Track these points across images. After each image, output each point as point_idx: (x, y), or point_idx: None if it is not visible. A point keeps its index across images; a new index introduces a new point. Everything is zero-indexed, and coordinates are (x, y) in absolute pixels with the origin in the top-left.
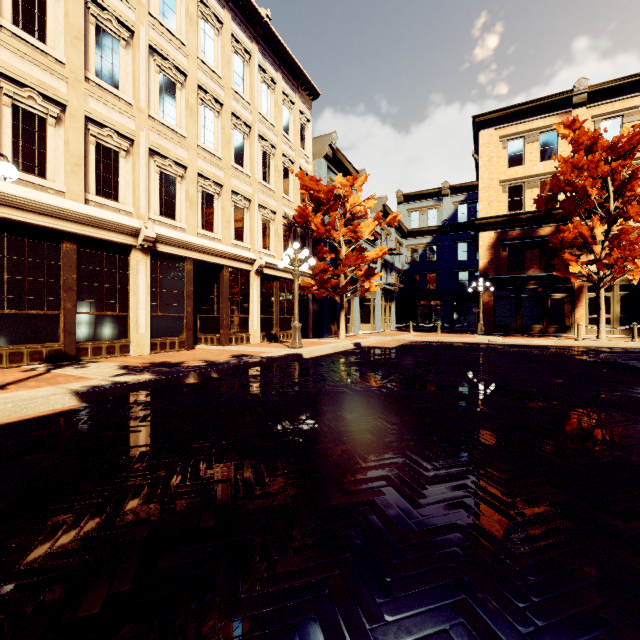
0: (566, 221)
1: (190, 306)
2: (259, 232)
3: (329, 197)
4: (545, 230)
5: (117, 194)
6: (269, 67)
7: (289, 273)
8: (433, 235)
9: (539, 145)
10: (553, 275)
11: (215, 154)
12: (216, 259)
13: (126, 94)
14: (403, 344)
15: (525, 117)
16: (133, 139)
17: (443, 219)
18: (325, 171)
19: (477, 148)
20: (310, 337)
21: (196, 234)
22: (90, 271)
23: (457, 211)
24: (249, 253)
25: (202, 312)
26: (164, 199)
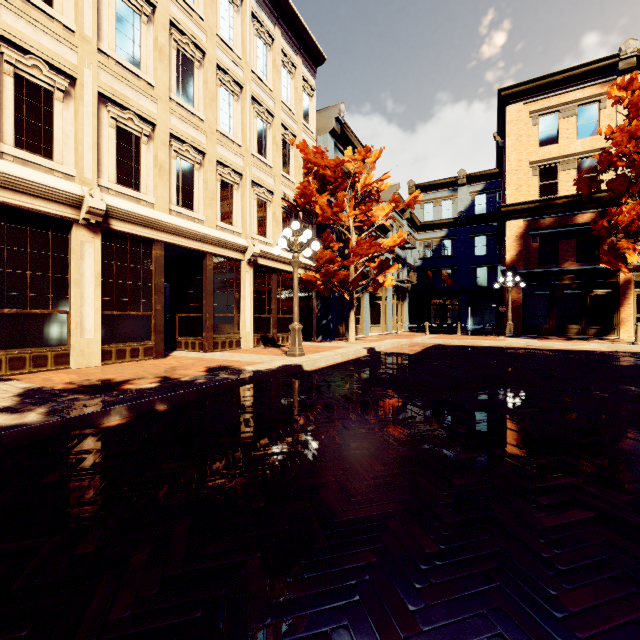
0: (609, 206)
1: (160, 302)
2: (253, 215)
3: (336, 176)
4: (584, 217)
5: (50, 149)
6: (265, 18)
7: (289, 265)
8: (448, 228)
9: (576, 120)
10: (594, 268)
11: (195, 113)
12: (196, 244)
13: (65, 16)
14: (425, 349)
15: (560, 88)
16: (74, 77)
17: (459, 211)
18: (332, 149)
19: (501, 129)
20: (314, 340)
21: (168, 211)
22: (5, 252)
23: (474, 202)
24: (239, 239)
25: (181, 310)
26: (123, 163)
